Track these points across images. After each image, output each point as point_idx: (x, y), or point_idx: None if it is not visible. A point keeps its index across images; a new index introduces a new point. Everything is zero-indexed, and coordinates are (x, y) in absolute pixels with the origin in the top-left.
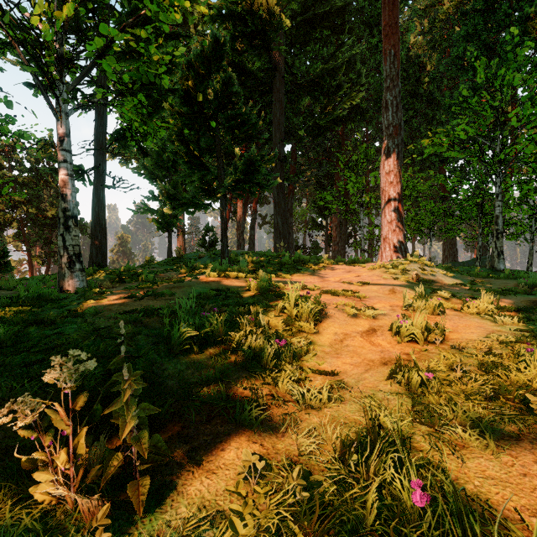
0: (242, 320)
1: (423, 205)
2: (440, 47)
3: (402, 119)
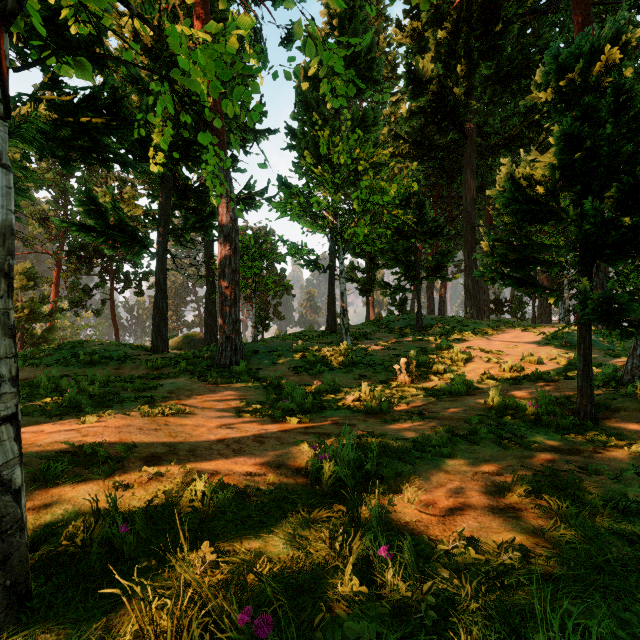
0: (433, 359)
1: None
2: None
3: None
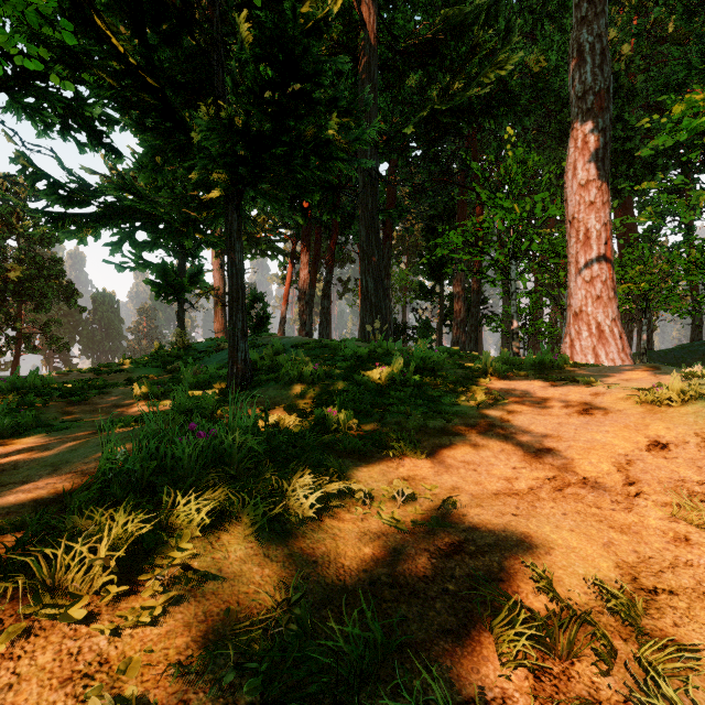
0: None
1: (627, 253)
2: (630, 3)
3: (611, 80)
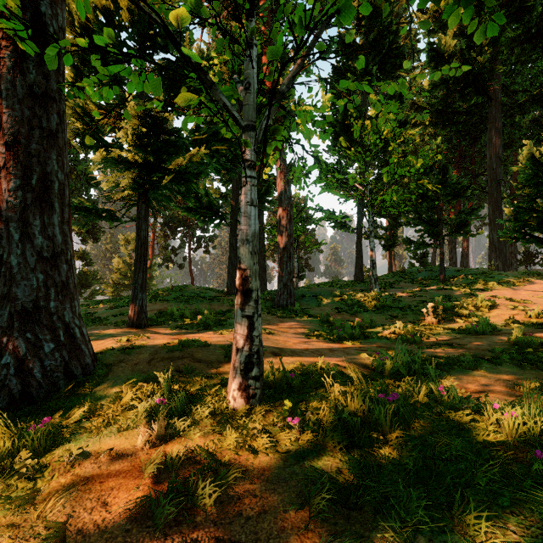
0: (458, 305)
1: None
2: None
3: None
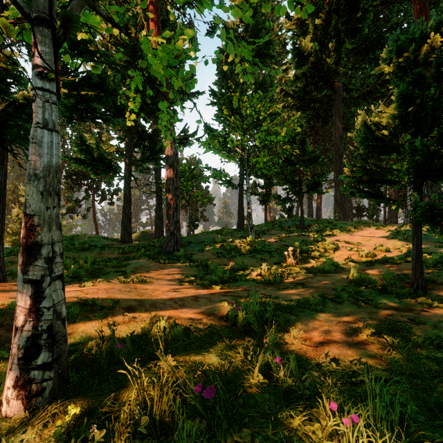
0: (311, 248)
1: None
2: None
3: None
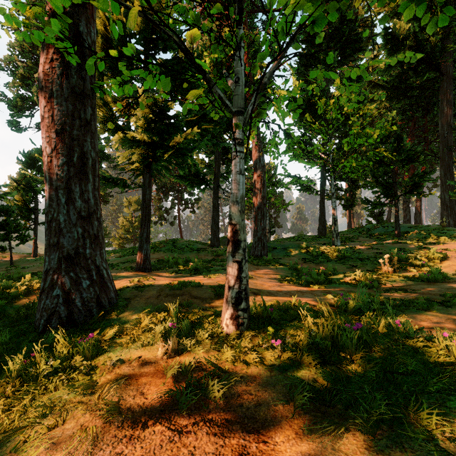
0: (411, 256)
1: None
2: None
3: None
